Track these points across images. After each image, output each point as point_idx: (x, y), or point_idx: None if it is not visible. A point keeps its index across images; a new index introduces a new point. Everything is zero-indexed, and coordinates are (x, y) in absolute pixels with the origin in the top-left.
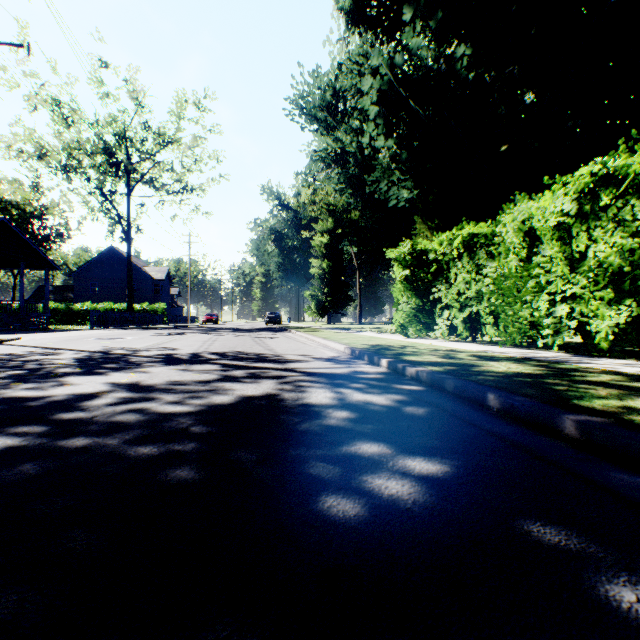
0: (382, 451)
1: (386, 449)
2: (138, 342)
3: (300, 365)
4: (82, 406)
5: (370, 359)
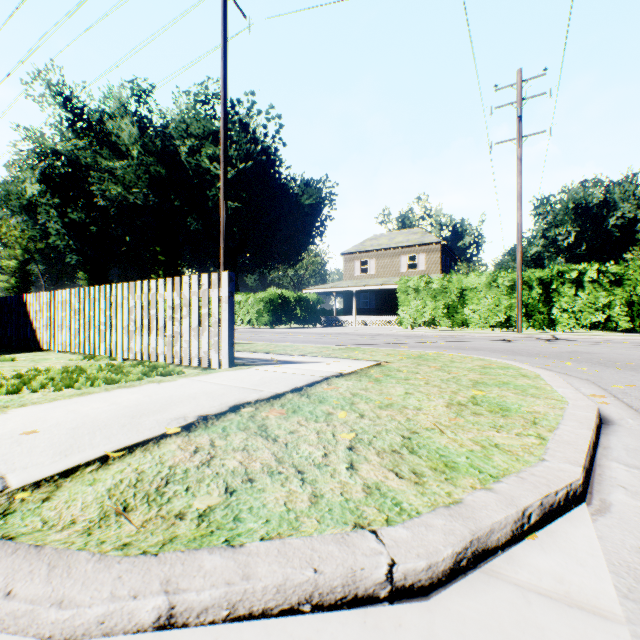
0: None
1: None
2: None
3: None
4: None
5: None
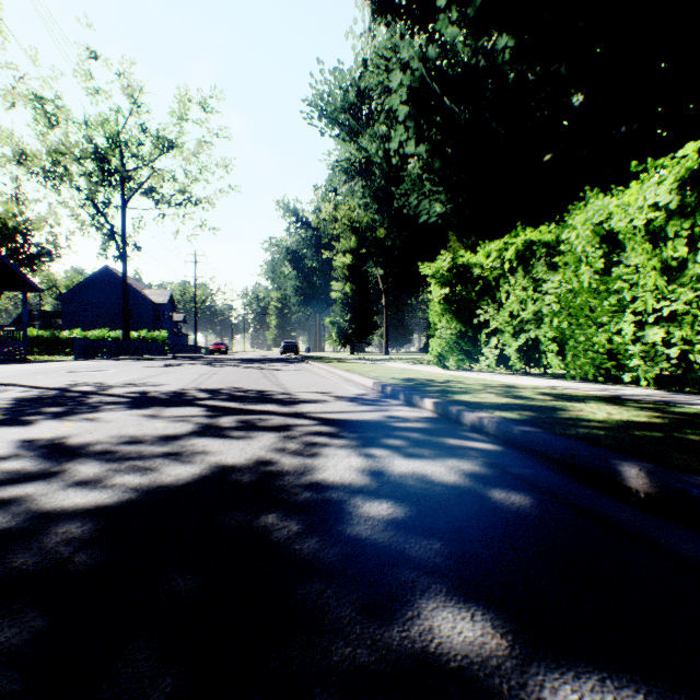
0: (487, 644)
1: (493, 634)
2: (119, 375)
3: (315, 407)
4: None
5: (408, 398)
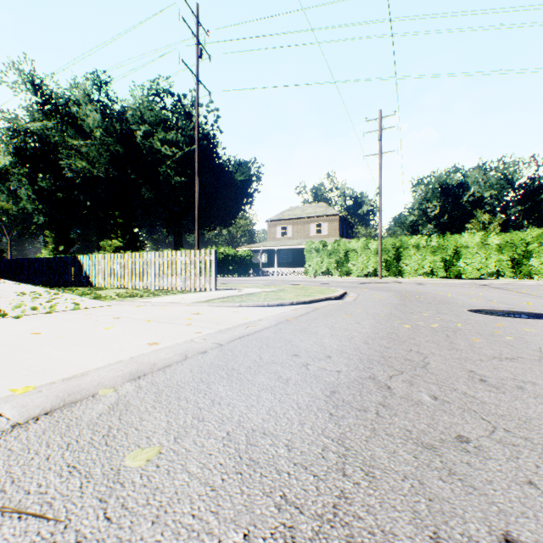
0: None
1: None
2: None
3: None
4: None
5: None
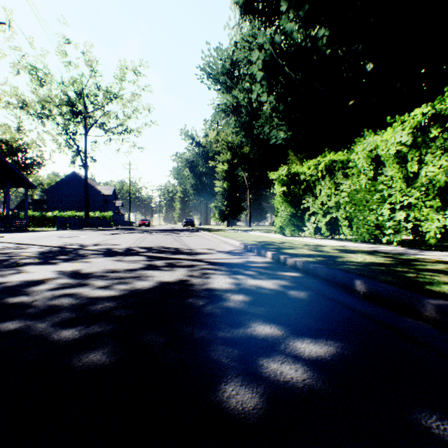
0: (274, 333)
1: (277, 331)
2: (89, 239)
3: (206, 256)
4: (28, 291)
5: (259, 252)
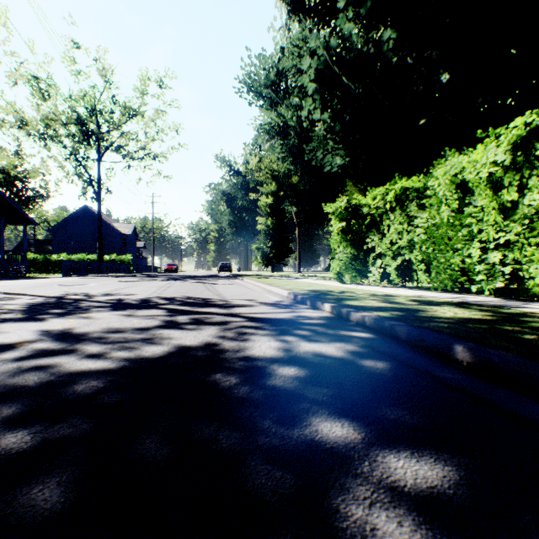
0: (349, 437)
1: (353, 433)
2: (98, 288)
3: (245, 310)
4: None
5: (313, 304)
